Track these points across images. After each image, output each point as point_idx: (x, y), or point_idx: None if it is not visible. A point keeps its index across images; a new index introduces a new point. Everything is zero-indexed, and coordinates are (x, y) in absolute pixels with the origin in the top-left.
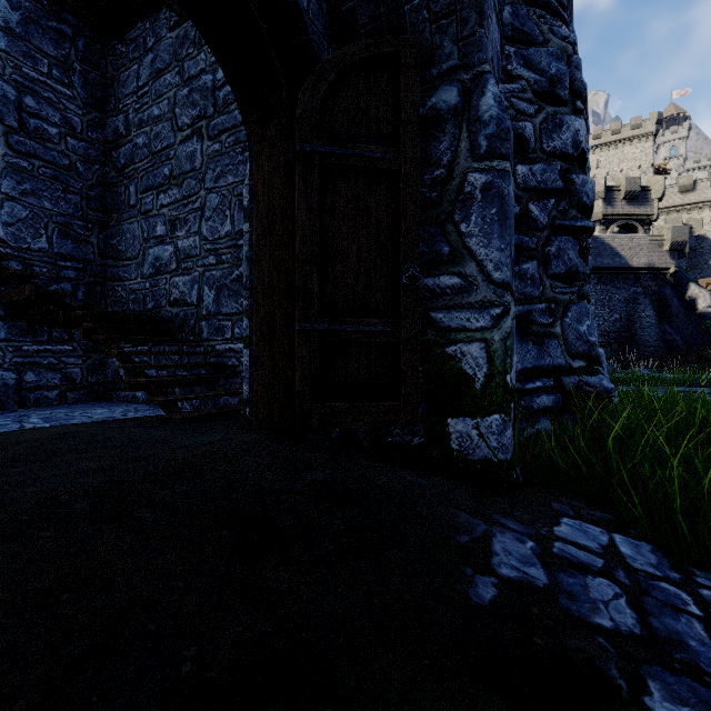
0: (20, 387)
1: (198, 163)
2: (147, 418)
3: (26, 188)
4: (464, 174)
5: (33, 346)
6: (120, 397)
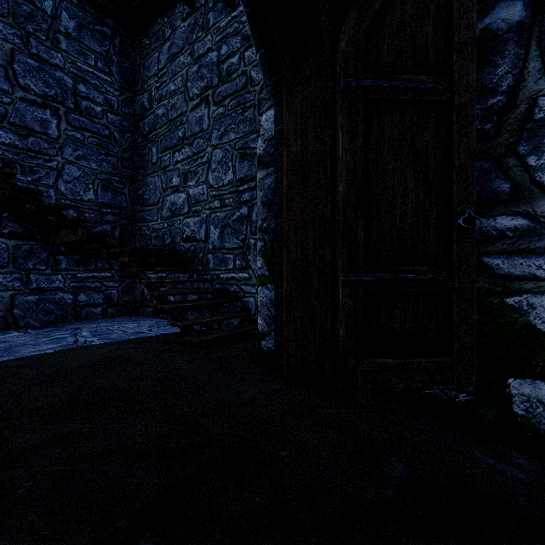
0: (75, 305)
1: (205, 125)
2: (169, 336)
3: (79, 154)
4: (534, 99)
5: (84, 273)
6: (145, 312)
